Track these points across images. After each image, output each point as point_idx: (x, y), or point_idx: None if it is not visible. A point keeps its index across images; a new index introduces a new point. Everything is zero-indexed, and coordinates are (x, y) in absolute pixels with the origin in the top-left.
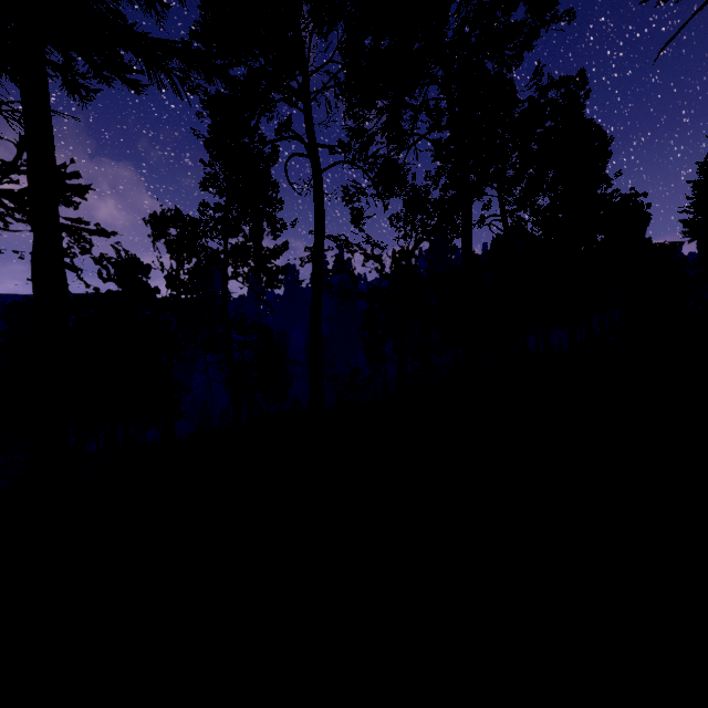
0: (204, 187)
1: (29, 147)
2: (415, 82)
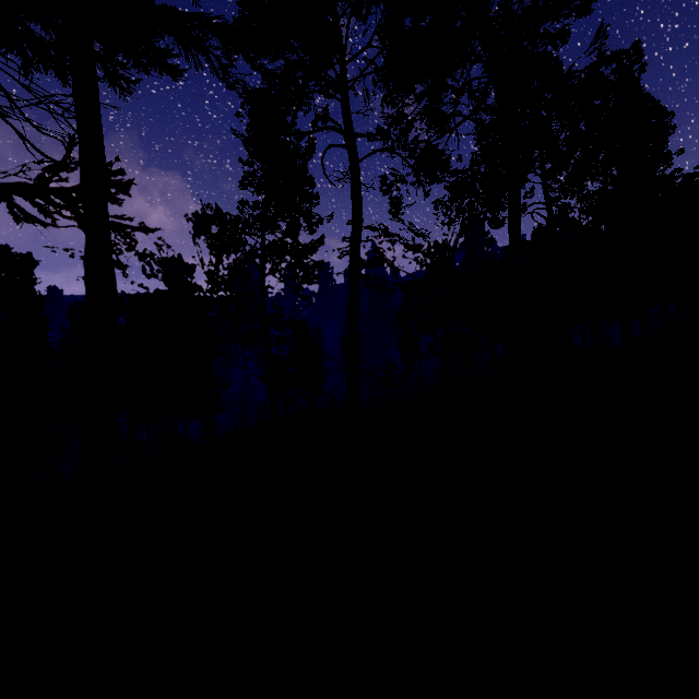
0: (242, 186)
1: (81, 151)
2: (457, 61)
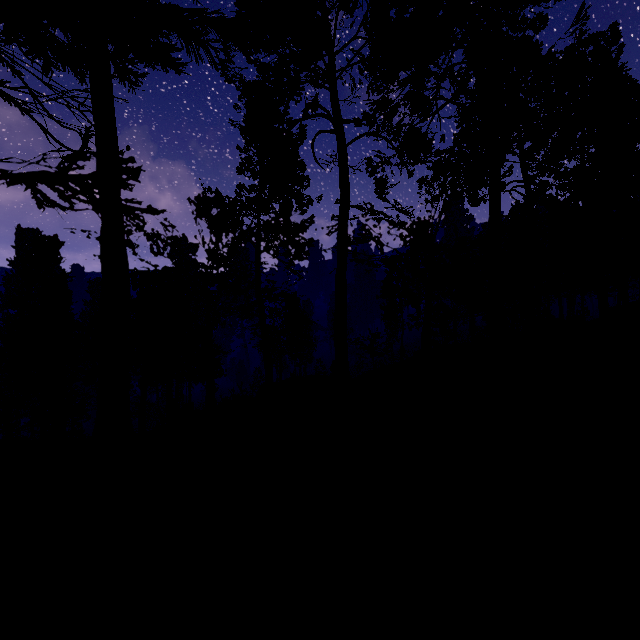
0: (240, 171)
1: (98, 143)
2: (439, 48)
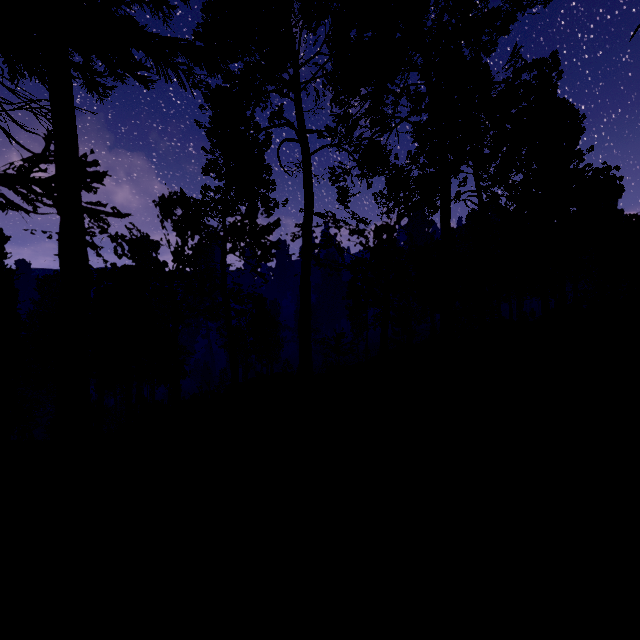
0: (205, 172)
1: (56, 141)
2: (396, 69)
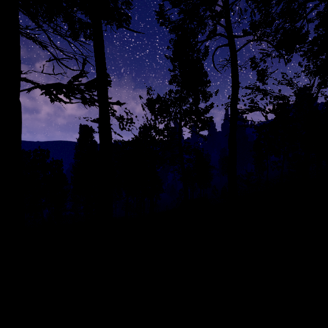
0: (170, 83)
1: (97, 74)
2: None
